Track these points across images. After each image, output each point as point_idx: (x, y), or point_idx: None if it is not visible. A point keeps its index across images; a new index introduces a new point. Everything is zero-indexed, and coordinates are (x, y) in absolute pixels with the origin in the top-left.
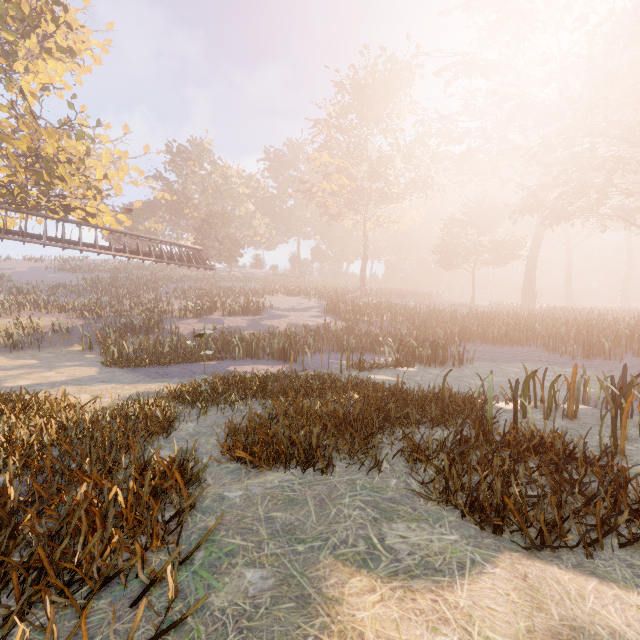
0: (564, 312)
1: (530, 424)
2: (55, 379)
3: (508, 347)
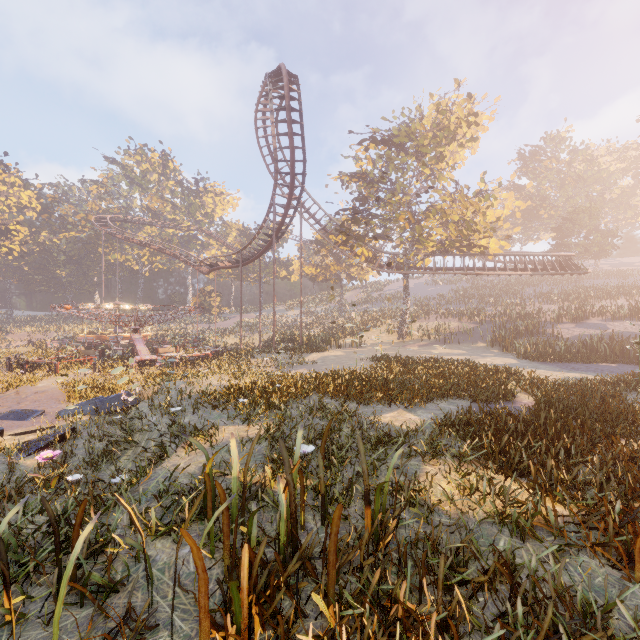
0: None
1: None
2: (498, 363)
3: None
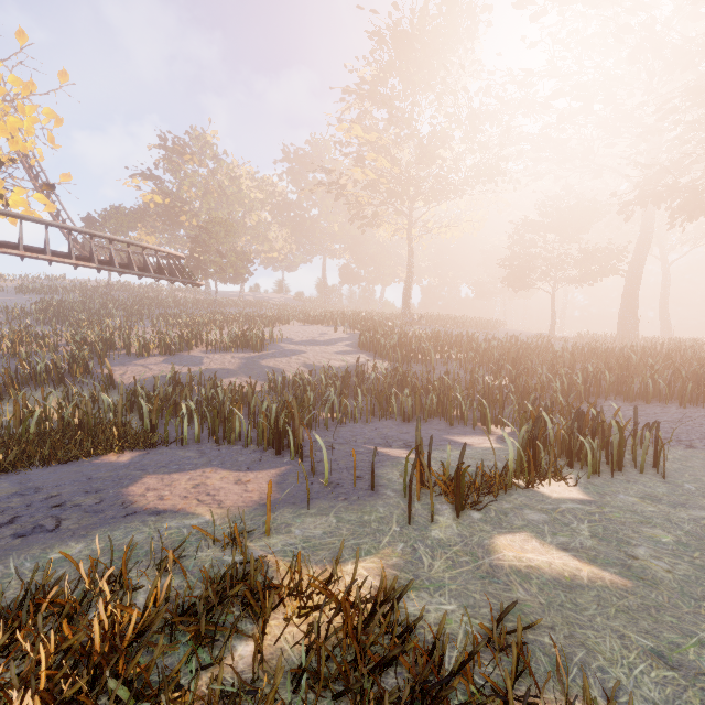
0: (699, 346)
1: None
2: None
3: (678, 409)
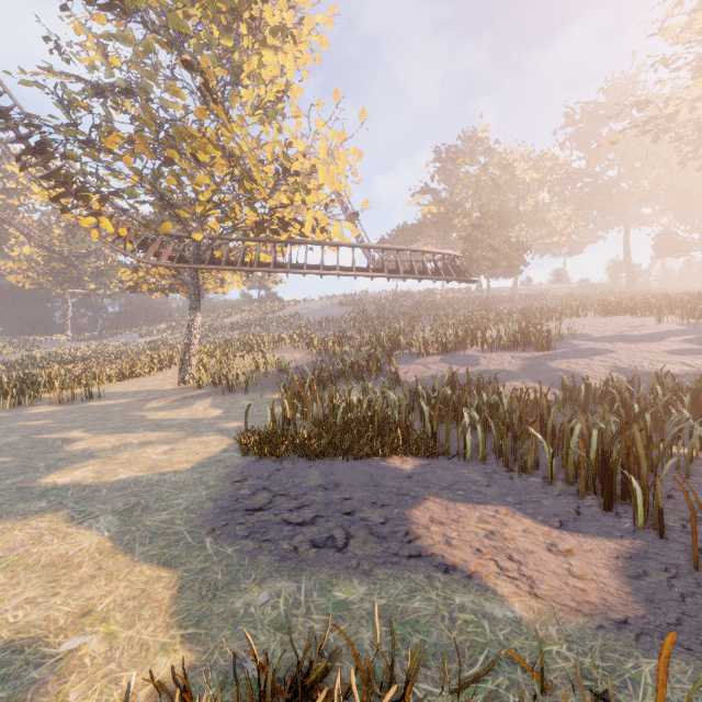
0: None
1: None
2: (116, 473)
3: None
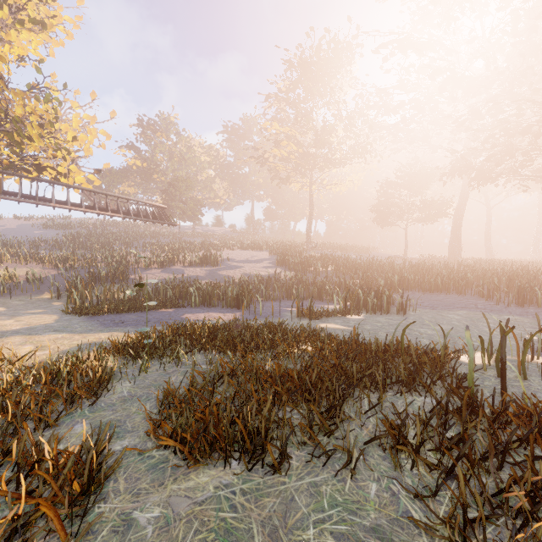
0: (489, 263)
1: (508, 385)
2: (9, 328)
3: (444, 295)
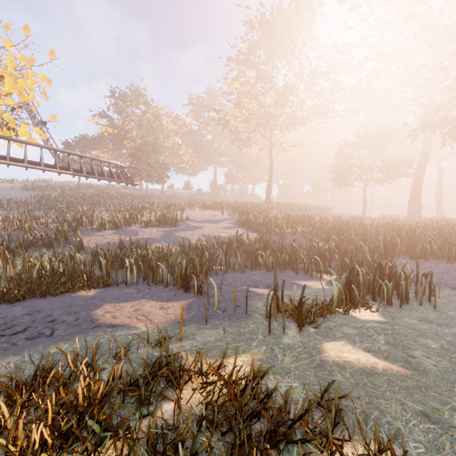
0: None
1: None
2: None
3: (446, 264)
